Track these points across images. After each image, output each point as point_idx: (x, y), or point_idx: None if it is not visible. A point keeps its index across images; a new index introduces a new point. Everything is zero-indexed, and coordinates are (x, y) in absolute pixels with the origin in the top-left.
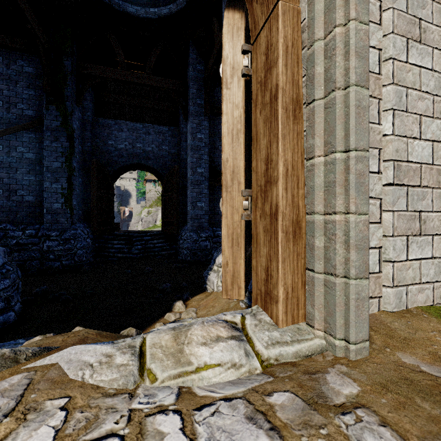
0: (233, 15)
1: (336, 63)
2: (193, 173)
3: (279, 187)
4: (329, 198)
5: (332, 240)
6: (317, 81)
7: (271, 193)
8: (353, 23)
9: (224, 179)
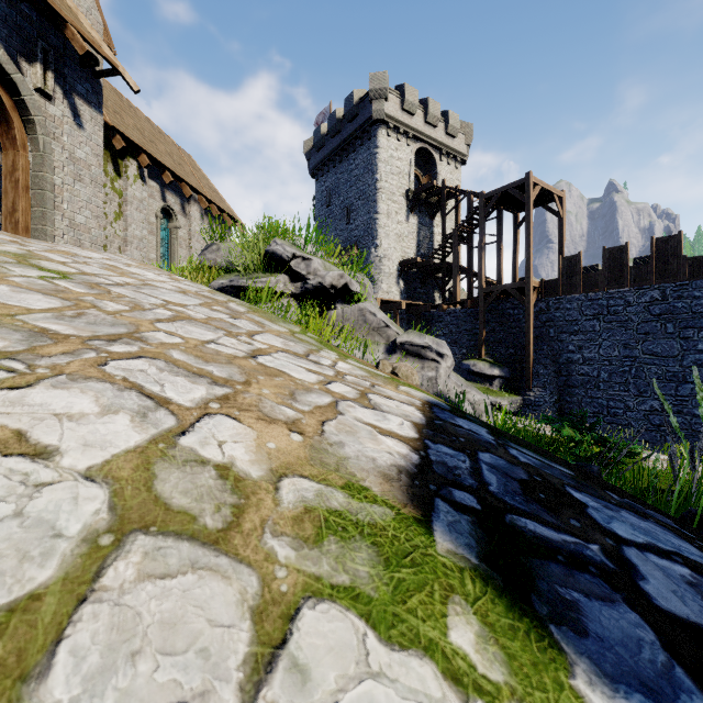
0: None
1: (42, 183)
2: None
3: (20, 214)
4: (40, 221)
5: (41, 233)
6: (36, 184)
7: (16, 215)
8: (48, 174)
9: None
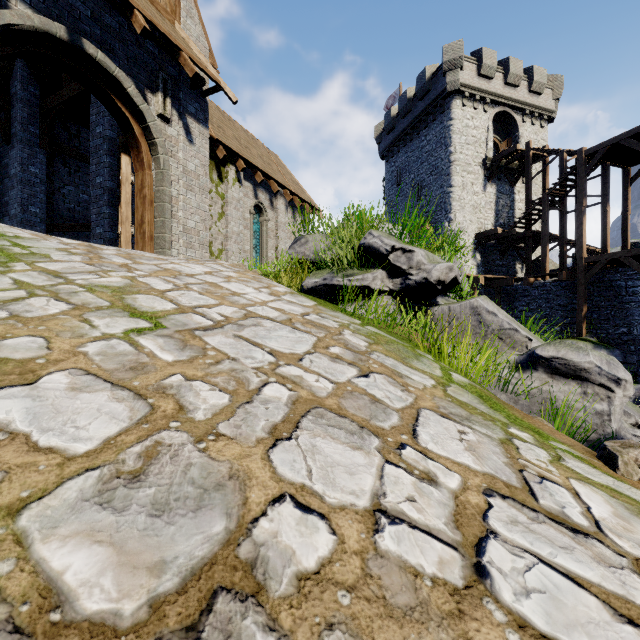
0: (126, 157)
1: (162, 196)
2: (23, 212)
3: (147, 225)
4: (161, 230)
5: (162, 240)
6: (158, 198)
7: (144, 226)
8: (166, 188)
9: (123, 219)
